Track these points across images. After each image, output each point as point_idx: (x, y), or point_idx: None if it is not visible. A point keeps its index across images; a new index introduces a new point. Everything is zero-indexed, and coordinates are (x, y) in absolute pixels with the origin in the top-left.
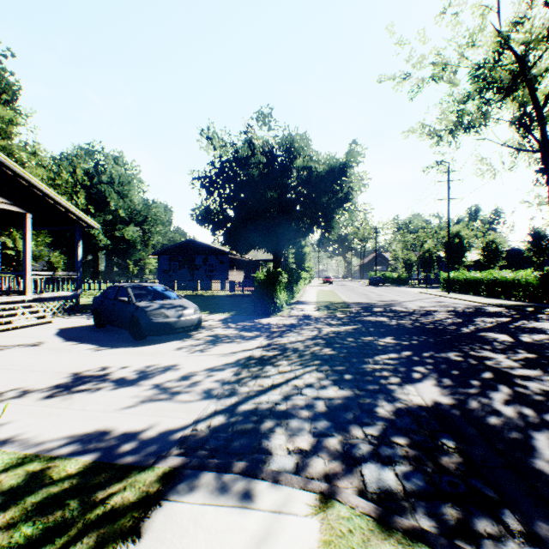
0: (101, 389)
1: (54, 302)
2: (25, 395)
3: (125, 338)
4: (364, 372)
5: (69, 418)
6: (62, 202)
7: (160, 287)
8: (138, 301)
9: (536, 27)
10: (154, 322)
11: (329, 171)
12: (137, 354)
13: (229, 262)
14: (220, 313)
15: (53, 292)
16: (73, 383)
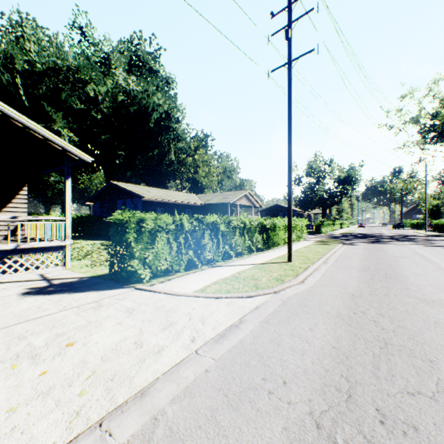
0: None
1: None
2: None
3: None
4: (338, 237)
5: None
6: (258, 202)
7: None
8: None
9: None
10: None
11: (348, 177)
12: None
13: (296, 215)
14: None
15: None
16: None
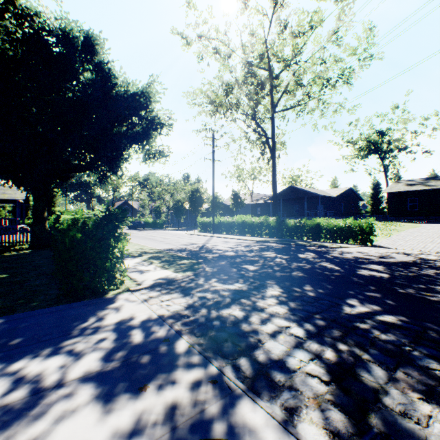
0: None
1: None
2: None
3: None
4: None
5: None
6: None
7: None
8: None
9: (279, 52)
10: None
11: (132, 96)
12: None
13: None
14: None
15: None
16: None
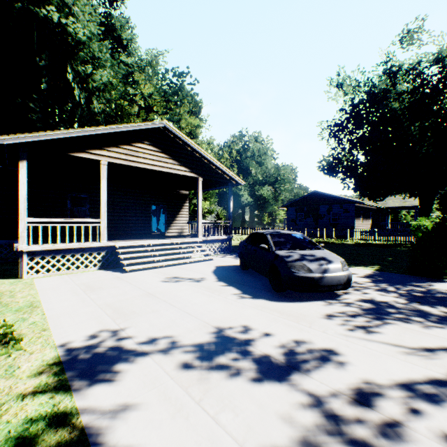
0: (240, 372)
1: (215, 243)
2: (170, 352)
3: (265, 286)
4: None
5: (195, 435)
6: (219, 166)
7: (297, 235)
8: (277, 249)
9: None
10: (295, 276)
11: None
12: (279, 314)
13: (354, 211)
14: (359, 266)
15: (215, 235)
16: (213, 345)
